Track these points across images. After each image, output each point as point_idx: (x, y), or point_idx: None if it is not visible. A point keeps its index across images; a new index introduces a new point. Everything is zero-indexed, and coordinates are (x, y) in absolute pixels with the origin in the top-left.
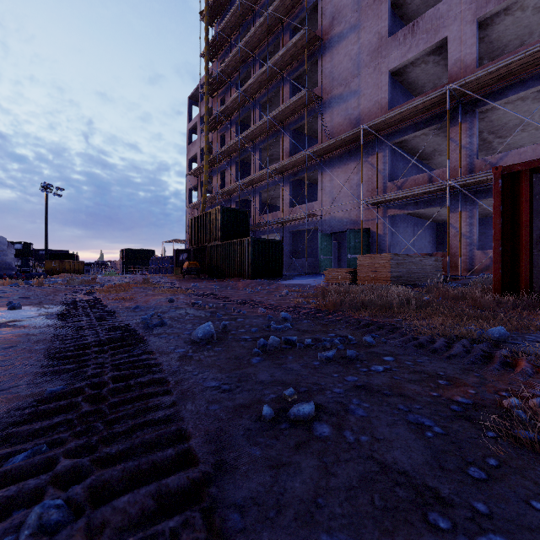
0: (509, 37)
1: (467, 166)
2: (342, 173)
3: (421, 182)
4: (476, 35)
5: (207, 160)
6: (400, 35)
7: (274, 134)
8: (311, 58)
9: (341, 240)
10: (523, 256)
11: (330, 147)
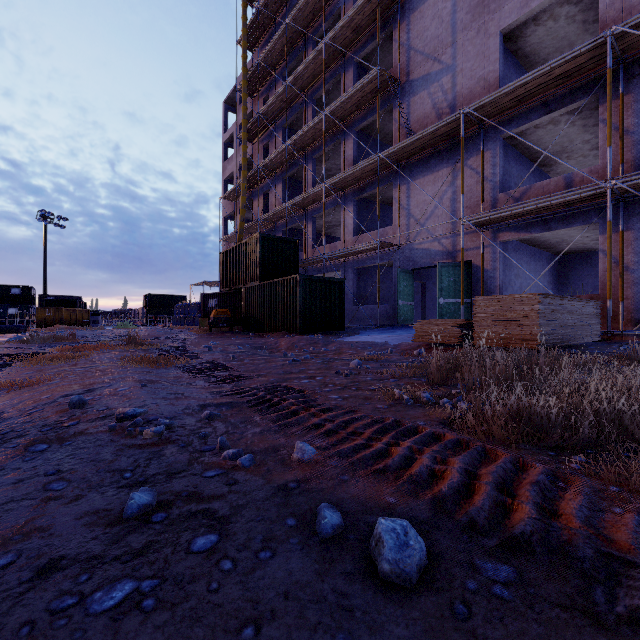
0: None
1: (633, 161)
2: (428, 184)
3: (553, 190)
4: None
5: (244, 177)
6: None
7: (333, 138)
8: (384, 29)
9: (425, 280)
10: None
11: (412, 147)
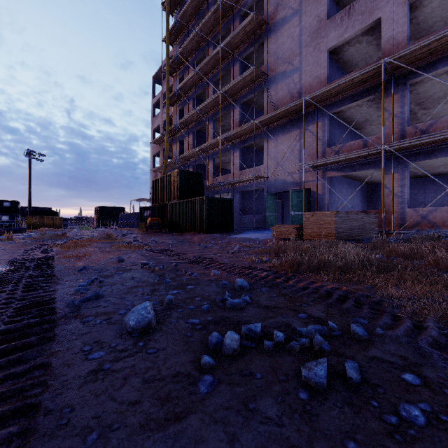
0: (434, 19)
1: (399, 133)
2: (285, 140)
3: (356, 147)
4: (407, 15)
5: (168, 130)
6: (337, 18)
7: (226, 107)
8: (258, 40)
9: (284, 199)
10: None
11: (275, 117)
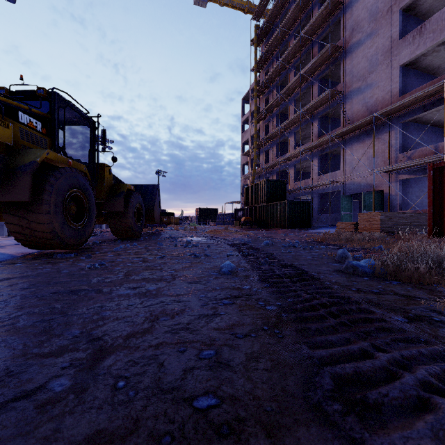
0: None
1: None
2: (360, 148)
3: (428, 152)
4: None
5: (255, 145)
6: (409, 37)
7: (306, 121)
8: (335, 62)
9: (361, 199)
10: (444, 215)
11: (349, 130)
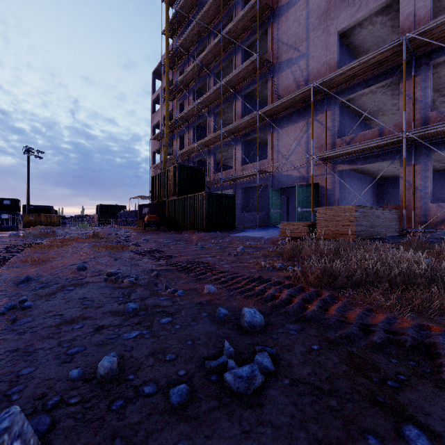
0: None
1: (421, 119)
2: (291, 132)
3: (371, 137)
4: None
5: (167, 125)
6: None
7: (227, 99)
8: (262, 27)
9: (289, 195)
10: None
11: (280, 107)
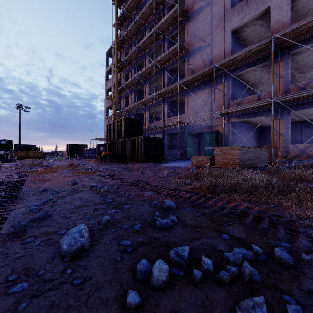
0: (309, 7)
1: (284, 89)
2: (200, 96)
3: (252, 100)
4: (290, 4)
5: (117, 89)
6: (238, 7)
7: (158, 73)
8: (181, 25)
9: (199, 138)
10: None
11: (193, 79)
